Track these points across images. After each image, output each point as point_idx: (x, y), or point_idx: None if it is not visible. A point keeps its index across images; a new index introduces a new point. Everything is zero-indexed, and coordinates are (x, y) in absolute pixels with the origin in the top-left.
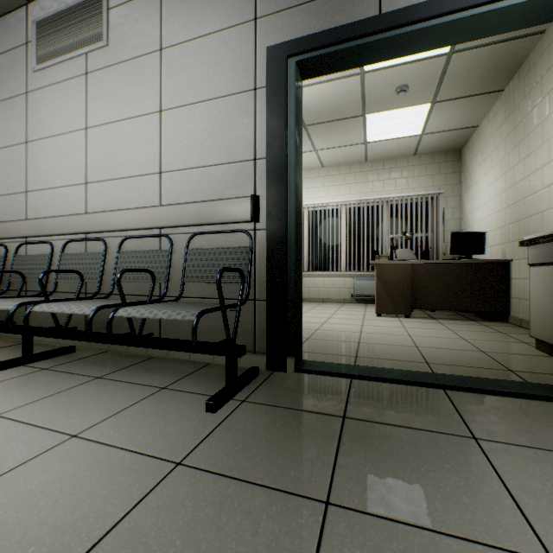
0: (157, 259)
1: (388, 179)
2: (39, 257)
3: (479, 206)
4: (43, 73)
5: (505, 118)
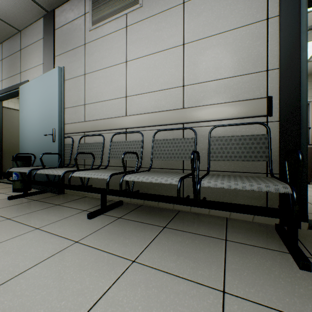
0: (185, 144)
1: None
2: (95, 144)
3: None
4: (96, 31)
5: None
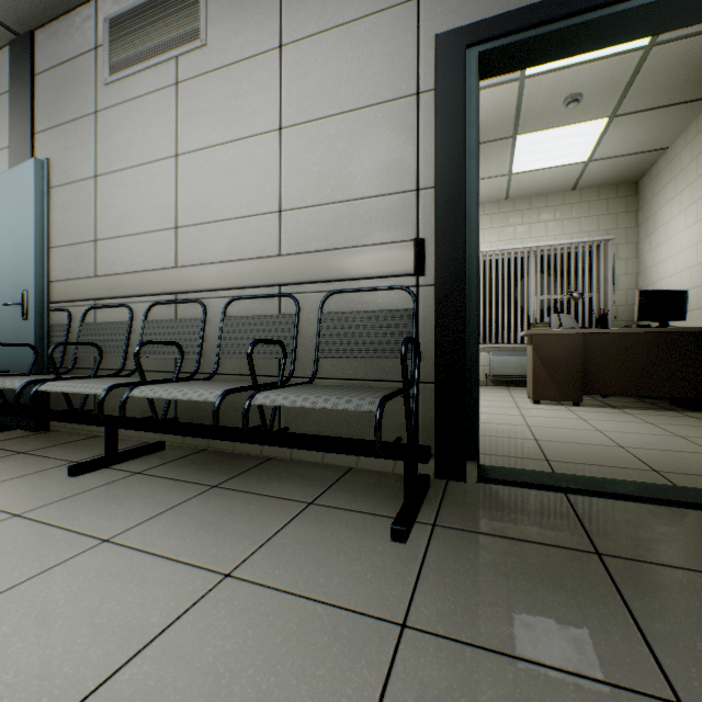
0: (278, 327)
1: (536, 222)
2: (114, 324)
3: (669, 256)
4: (118, 86)
5: None
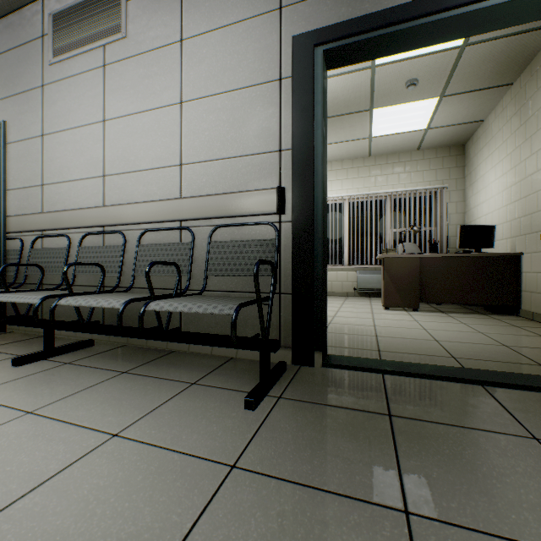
0: (179, 252)
1: (391, 173)
2: (56, 250)
3: (485, 200)
4: (59, 66)
5: (515, 112)
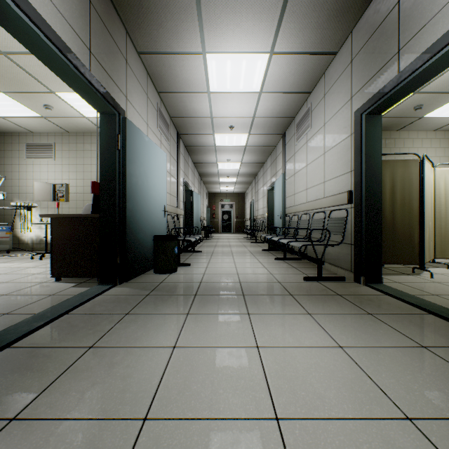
0: (320, 223)
1: None
2: (295, 221)
3: None
4: (297, 145)
5: None
